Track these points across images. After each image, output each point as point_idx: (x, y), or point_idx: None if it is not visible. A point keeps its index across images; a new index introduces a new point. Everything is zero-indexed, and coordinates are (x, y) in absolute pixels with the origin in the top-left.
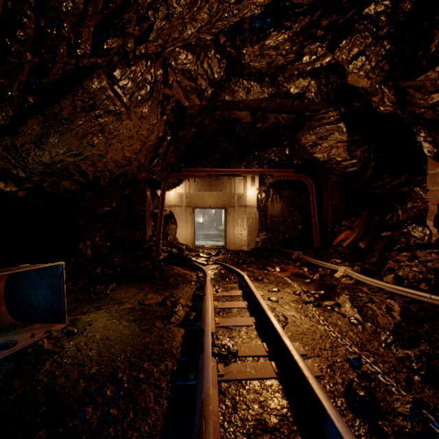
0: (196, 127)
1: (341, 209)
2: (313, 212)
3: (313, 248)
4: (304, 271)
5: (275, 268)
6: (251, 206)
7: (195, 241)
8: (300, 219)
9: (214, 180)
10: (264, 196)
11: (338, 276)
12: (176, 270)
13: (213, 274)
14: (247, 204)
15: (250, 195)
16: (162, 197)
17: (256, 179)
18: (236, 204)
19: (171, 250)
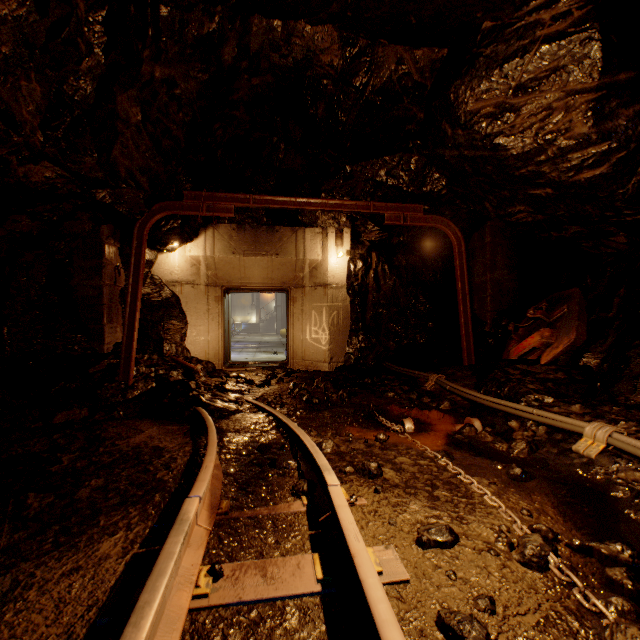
0: (201, 61)
1: (510, 290)
2: (462, 293)
3: (465, 367)
4: (474, 429)
5: (401, 421)
6: (336, 286)
7: (229, 353)
8: (430, 309)
9: (263, 233)
10: (361, 266)
11: (593, 455)
12: (141, 437)
13: (238, 451)
14: (329, 280)
15: (335, 263)
16: (138, 256)
17: (345, 233)
18: (307, 282)
19: (166, 375)
